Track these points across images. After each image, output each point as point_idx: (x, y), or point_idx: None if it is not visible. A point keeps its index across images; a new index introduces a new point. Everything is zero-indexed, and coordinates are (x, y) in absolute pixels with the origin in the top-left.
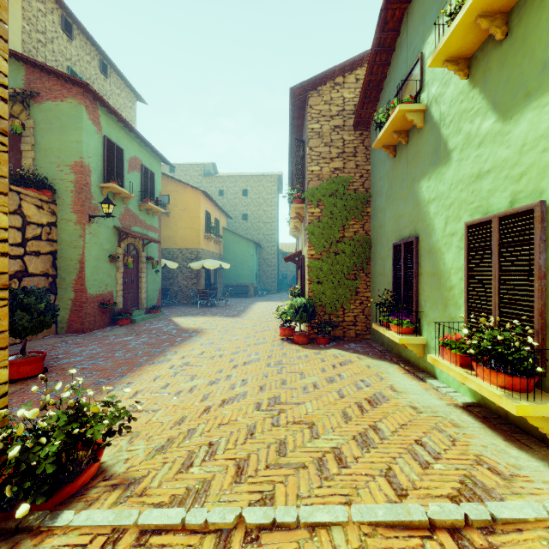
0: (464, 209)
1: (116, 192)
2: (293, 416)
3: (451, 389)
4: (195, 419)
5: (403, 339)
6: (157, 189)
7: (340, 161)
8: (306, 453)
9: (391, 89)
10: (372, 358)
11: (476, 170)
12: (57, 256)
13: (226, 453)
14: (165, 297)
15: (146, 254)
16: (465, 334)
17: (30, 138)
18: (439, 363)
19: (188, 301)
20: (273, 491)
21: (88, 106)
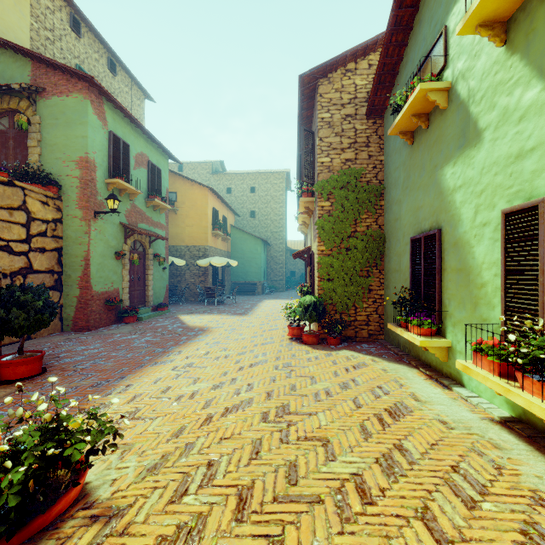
0: (499, 195)
1: (122, 188)
2: (304, 430)
3: (483, 399)
4: (194, 430)
5: (425, 341)
6: (164, 185)
7: (352, 152)
8: (321, 481)
9: (408, 71)
10: (388, 360)
11: (516, 149)
12: (63, 253)
13: (226, 477)
14: (173, 294)
15: (153, 251)
16: (502, 338)
17: (36, 134)
18: (472, 371)
19: (195, 299)
20: (282, 535)
21: (94, 101)
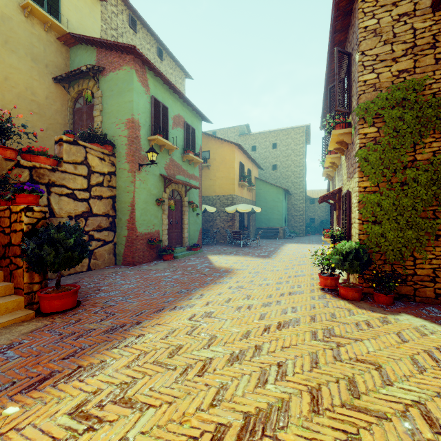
0: None
1: (161, 144)
2: None
3: None
4: None
5: None
6: (197, 143)
7: (409, 59)
8: None
9: None
10: None
11: None
12: (116, 200)
13: None
14: (206, 237)
15: (188, 199)
16: None
17: (99, 105)
18: None
19: (224, 241)
20: None
21: (138, 70)
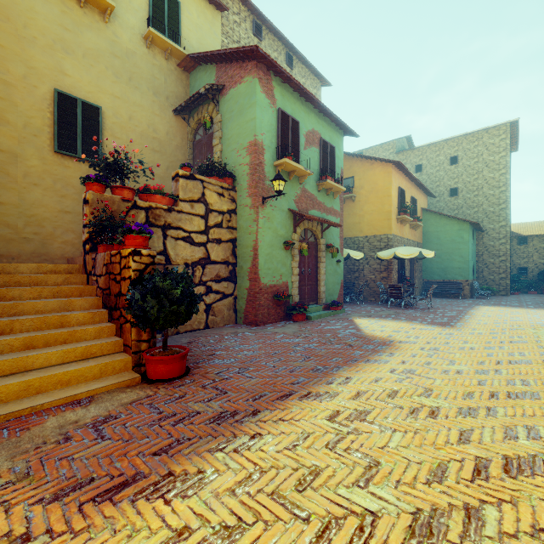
0: None
1: (290, 171)
2: None
3: None
4: None
5: None
6: (338, 166)
7: None
8: None
9: None
10: None
11: None
12: (237, 244)
13: None
14: (350, 292)
15: (325, 241)
16: None
17: (218, 132)
18: None
19: (375, 298)
20: None
21: (262, 79)
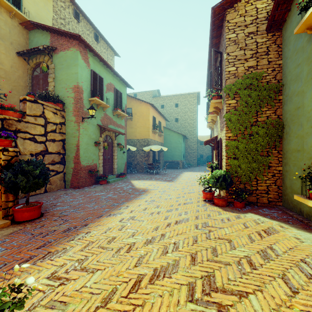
0: None
1: (98, 104)
2: None
3: None
4: (122, 298)
5: None
6: (124, 103)
7: (254, 60)
8: None
9: None
10: (296, 227)
11: None
12: (65, 142)
13: None
14: (130, 167)
15: (117, 141)
16: None
17: (52, 74)
18: None
19: (142, 170)
20: None
21: (82, 51)
